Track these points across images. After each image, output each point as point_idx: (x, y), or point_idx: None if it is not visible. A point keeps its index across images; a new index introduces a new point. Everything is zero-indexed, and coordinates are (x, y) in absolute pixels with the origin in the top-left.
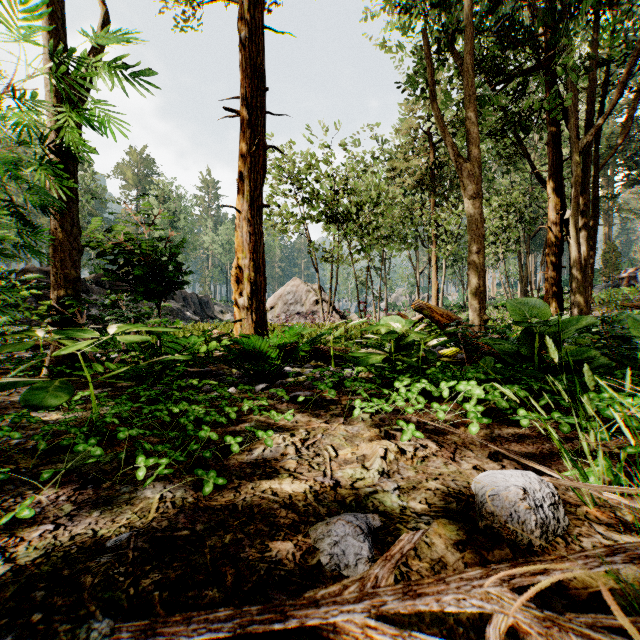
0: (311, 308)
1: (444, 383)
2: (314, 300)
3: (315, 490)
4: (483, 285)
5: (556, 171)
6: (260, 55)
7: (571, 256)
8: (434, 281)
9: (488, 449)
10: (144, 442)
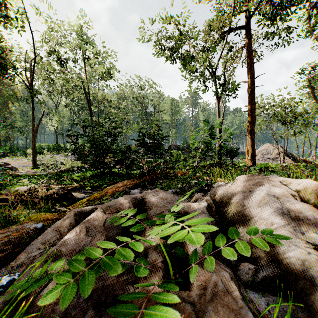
0: (275, 156)
1: None
2: (277, 152)
3: None
4: None
5: None
6: (254, 96)
7: None
8: None
9: None
10: None
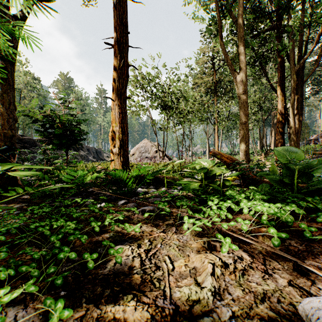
0: (153, 154)
1: (243, 203)
2: (155, 150)
3: (156, 321)
4: (248, 141)
5: (282, 83)
6: (125, 14)
7: (290, 127)
8: (216, 141)
9: (289, 259)
10: (2, 269)
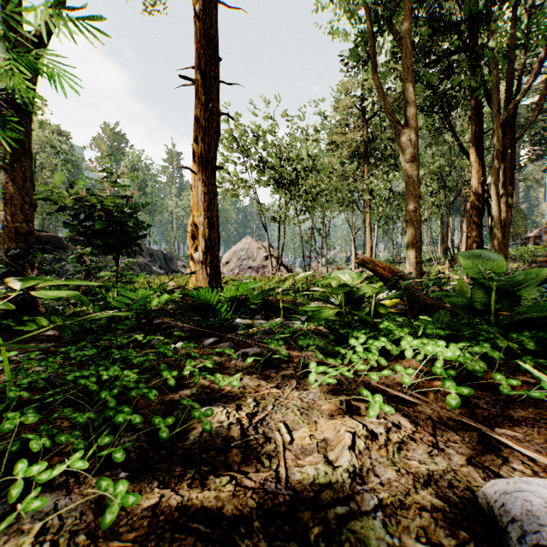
0: (261, 263)
1: (406, 342)
2: (264, 256)
3: (265, 511)
4: (419, 241)
5: (478, 142)
6: (214, 27)
7: (492, 217)
8: (368, 239)
9: (473, 428)
10: (33, 437)
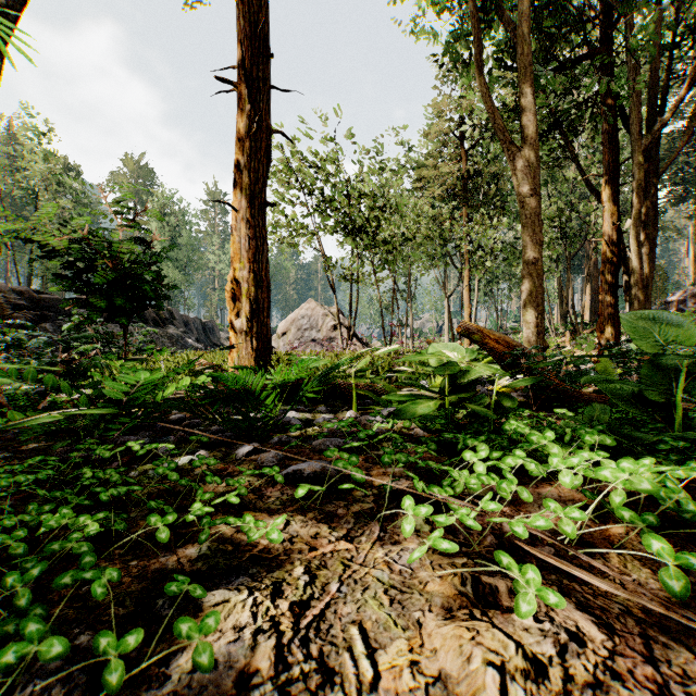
0: (328, 334)
1: (558, 458)
2: (332, 325)
3: None
4: (541, 304)
5: (612, 175)
6: (262, 12)
7: (631, 273)
8: (467, 304)
9: None
10: None
